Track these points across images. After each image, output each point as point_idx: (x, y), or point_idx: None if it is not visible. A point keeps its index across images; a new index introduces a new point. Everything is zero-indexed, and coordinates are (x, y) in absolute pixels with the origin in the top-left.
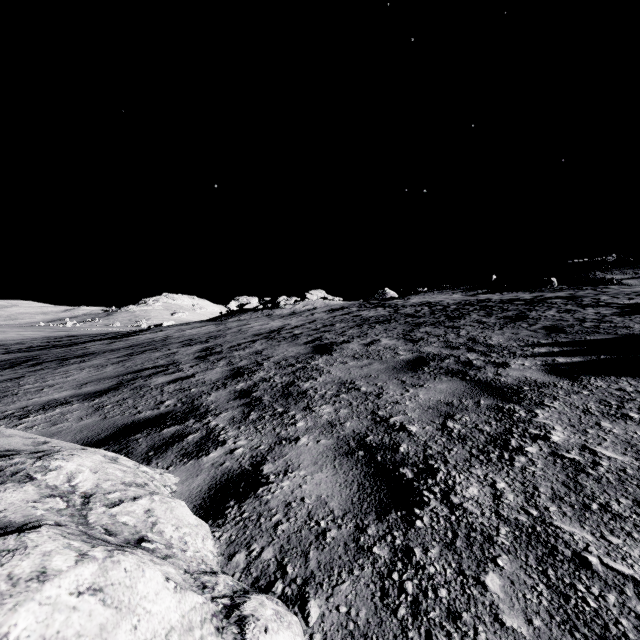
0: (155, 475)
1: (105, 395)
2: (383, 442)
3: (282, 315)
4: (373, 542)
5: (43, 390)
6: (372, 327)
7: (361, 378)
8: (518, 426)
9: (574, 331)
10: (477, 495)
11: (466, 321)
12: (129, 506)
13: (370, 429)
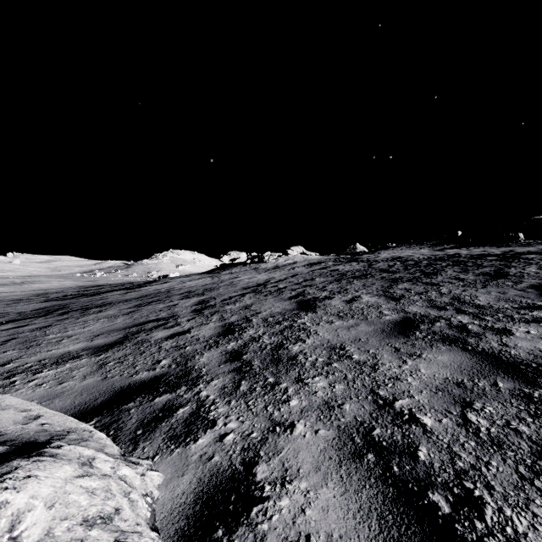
0: (135, 479)
1: (111, 350)
2: (395, 440)
3: (267, 269)
4: None
5: (62, 341)
6: (350, 282)
7: (350, 342)
8: None
9: None
10: None
11: (443, 277)
12: None
13: (374, 417)
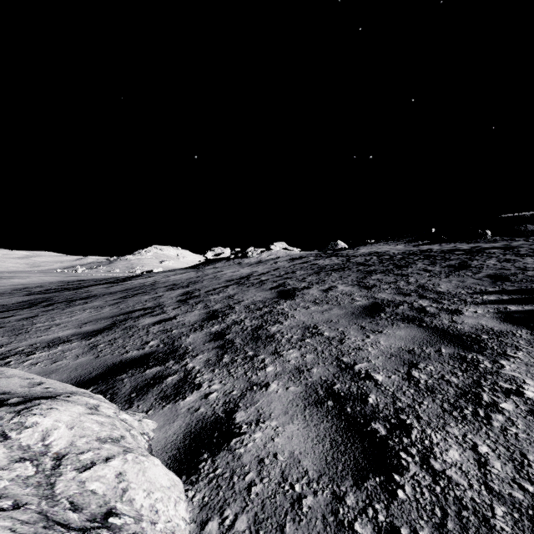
0: (133, 422)
1: (100, 334)
2: (351, 391)
3: (250, 263)
4: (353, 516)
5: (51, 328)
6: (328, 274)
7: (323, 323)
8: (486, 378)
9: (519, 279)
10: (459, 460)
11: (413, 269)
12: (100, 469)
13: (337, 376)
